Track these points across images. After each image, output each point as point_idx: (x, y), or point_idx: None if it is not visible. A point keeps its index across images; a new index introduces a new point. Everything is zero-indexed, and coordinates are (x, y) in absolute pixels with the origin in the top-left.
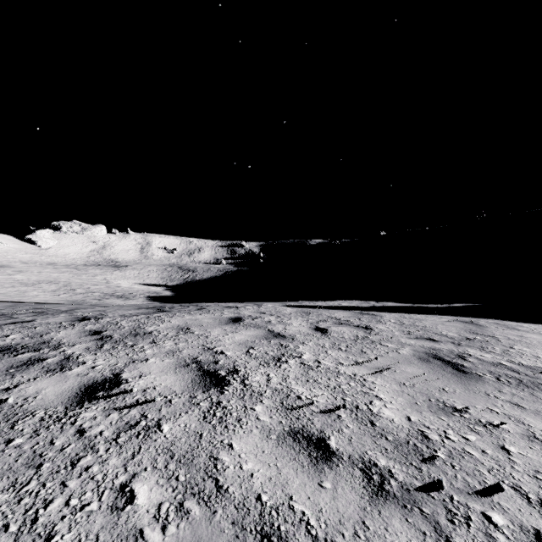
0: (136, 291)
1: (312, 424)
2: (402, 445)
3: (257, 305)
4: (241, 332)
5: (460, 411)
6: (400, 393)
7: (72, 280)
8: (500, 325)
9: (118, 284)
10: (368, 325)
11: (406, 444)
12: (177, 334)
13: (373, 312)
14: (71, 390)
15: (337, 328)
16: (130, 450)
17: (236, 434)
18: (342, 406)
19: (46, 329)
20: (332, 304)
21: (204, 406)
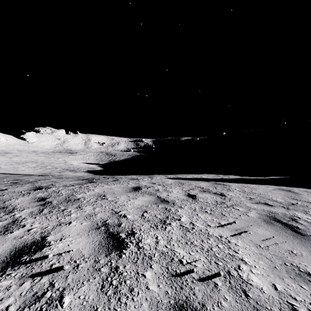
0: (81, 167)
1: (194, 295)
2: None
3: (150, 177)
4: (139, 198)
5: None
6: (259, 256)
7: (45, 161)
8: (309, 193)
9: (71, 163)
10: (222, 192)
11: None
12: (96, 200)
13: (223, 182)
14: (3, 254)
15: (202, 194)
16: None
17: (127, 309)
18: (217, 274)
19: (10, 196)
20: (196, 177)
21: (104, 272)
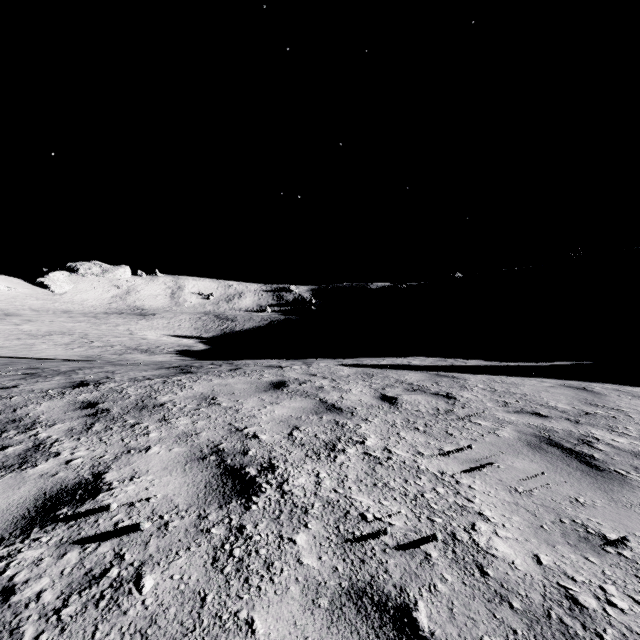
0: (164, 344)
1: (387, 574)
2: (540, 622)
3: (306, 364)
4: (284, 403)
5: (614, 543)
6: (513, 507)
7: (89, 331)
8: (623, 393)
9: (143, 336)
10: (450, 392)
11: (547, 618)
12: (198, 406)
13: (453, 373)
14: (21, 505)
15: (409, 396)
16: (77, 636)
17: (262, 596)
18: (431, 536)
19: (24, 399)
20: (400, 362)
21: (217, 534)
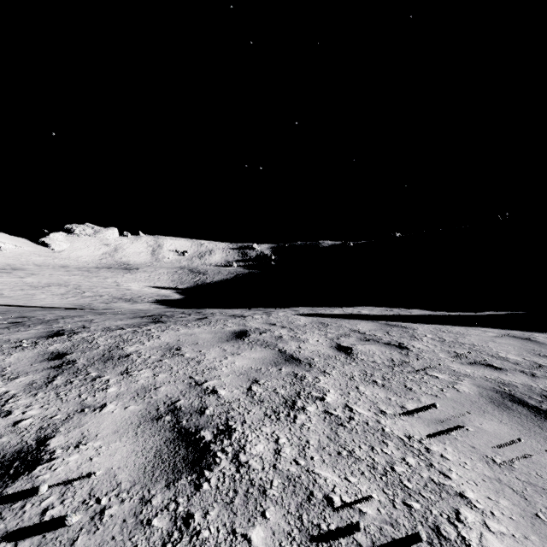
0: (145, 294)
1: None
2: None
3: (266, 313)
4: (244, 354)
5: None
6: (496, 485)
7: (82, 283)
8: None
9: (128, 287)
10: (402, 342)
11: None
12: (161, 357)
13: (400, 322)
14: None
15: (364, 346)
16: None
17: None
18: (414, 537)
19: None
20: (351, 312)
21: (158, 528)
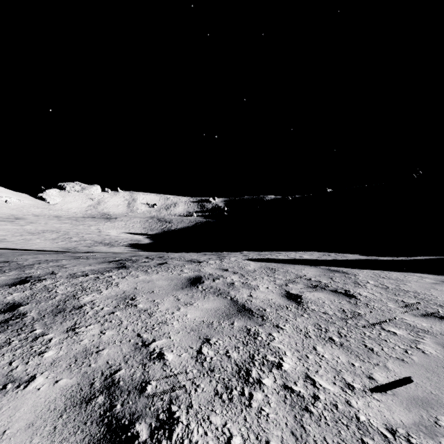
0: (121, 239)
1: None
2: None
3: (219, 258)
4: (197, 304)
5: None
6: None
7: (71, 230)
8: None
9: (108, 233)
10: (347, 290)
11: None
12: (114, 309)
13: (341, 268)
14: None
15: (312, 294)
16: None
17: None
18: None
19: None
20: (294, 257)
21: None
